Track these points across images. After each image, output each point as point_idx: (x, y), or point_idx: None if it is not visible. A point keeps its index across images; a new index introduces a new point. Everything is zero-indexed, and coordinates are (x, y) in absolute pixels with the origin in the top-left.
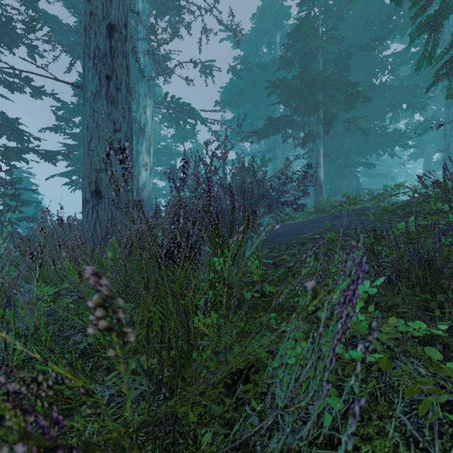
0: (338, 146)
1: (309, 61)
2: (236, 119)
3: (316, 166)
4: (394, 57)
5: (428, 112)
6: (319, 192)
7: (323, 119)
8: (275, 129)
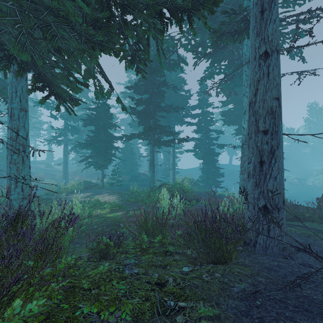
0: None
1: None
2: None
3: None
4: None
5: None
6: None
7: None
8: None
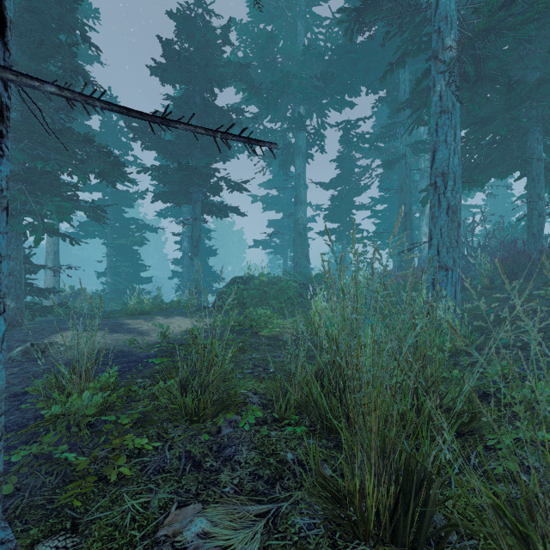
0: None
1: None
2: None
3: None
4: None
5: None
6: None
7: None
8: None
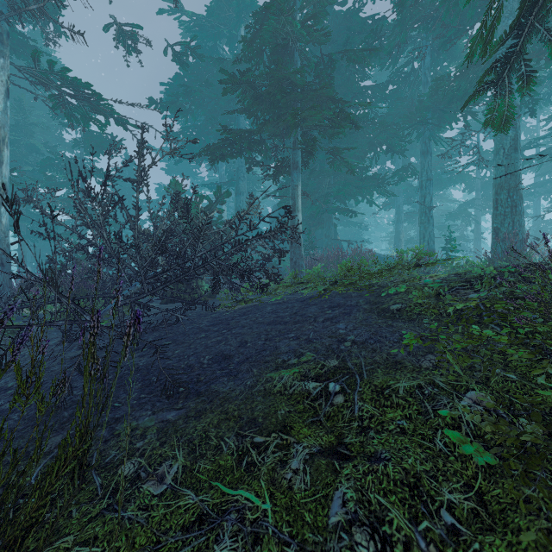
0: (316, 186)
1: (283, 59)
2: (185, 133)
3: (292, 209)
4: (374, 90)
5: (399, 161)
6: (297, 247)
7: (302, 143)
8: (236, 150)
